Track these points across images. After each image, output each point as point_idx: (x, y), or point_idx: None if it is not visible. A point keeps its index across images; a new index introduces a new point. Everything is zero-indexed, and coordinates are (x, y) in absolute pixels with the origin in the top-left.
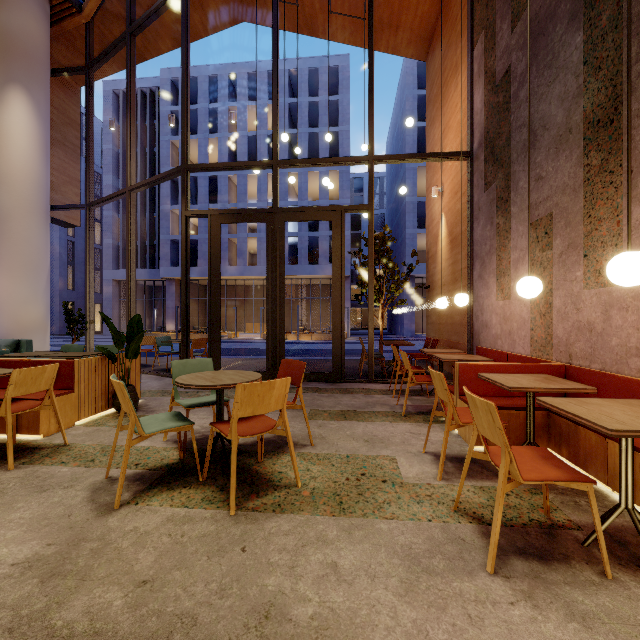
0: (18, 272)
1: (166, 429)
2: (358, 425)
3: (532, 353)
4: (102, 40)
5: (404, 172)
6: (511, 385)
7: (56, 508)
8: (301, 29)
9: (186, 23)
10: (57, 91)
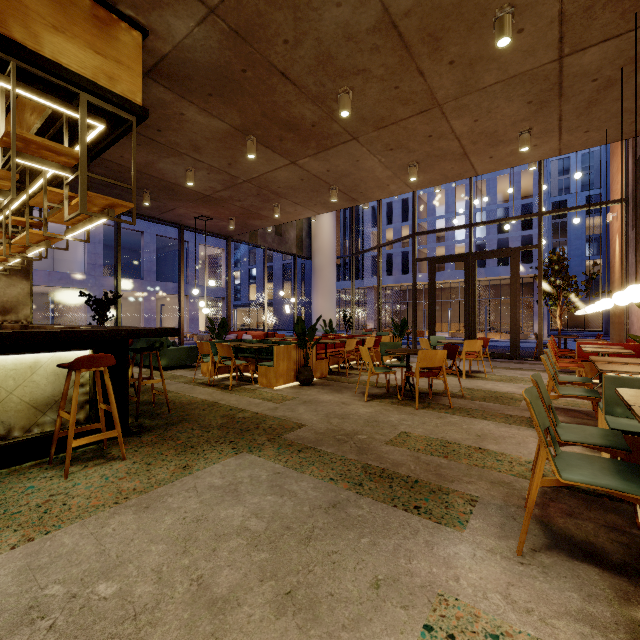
0: (326, 296)
1: None
2: (519, 371)
3: None
4: None
5: None
6: (582, 346)
7: None
8: None
9: None
10: None
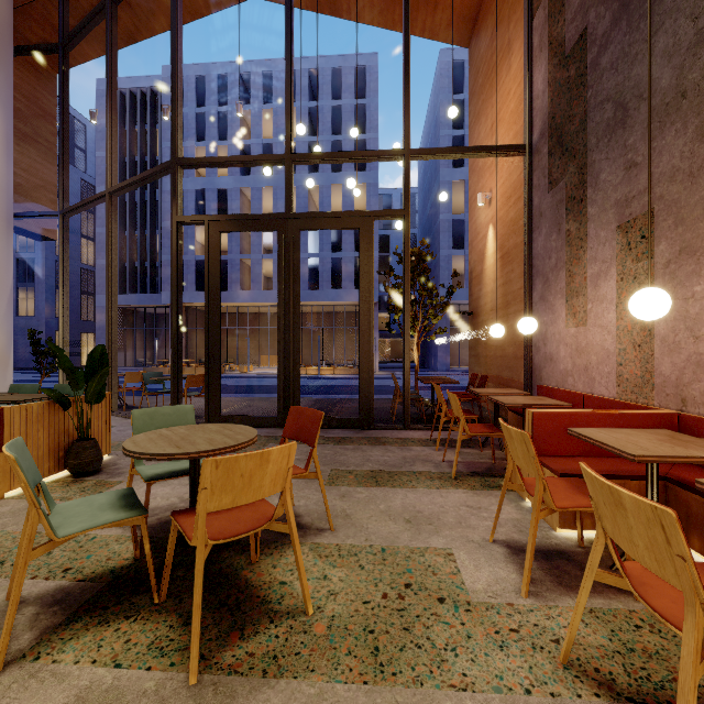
0: None
1: (96, 526)
2: (395, 494)
3: (620, 395)
4: (81, 14)
5: (438, 186)
6: (633, 451)
7: None
8: (322, 7)
9: None
10: (27, 76)
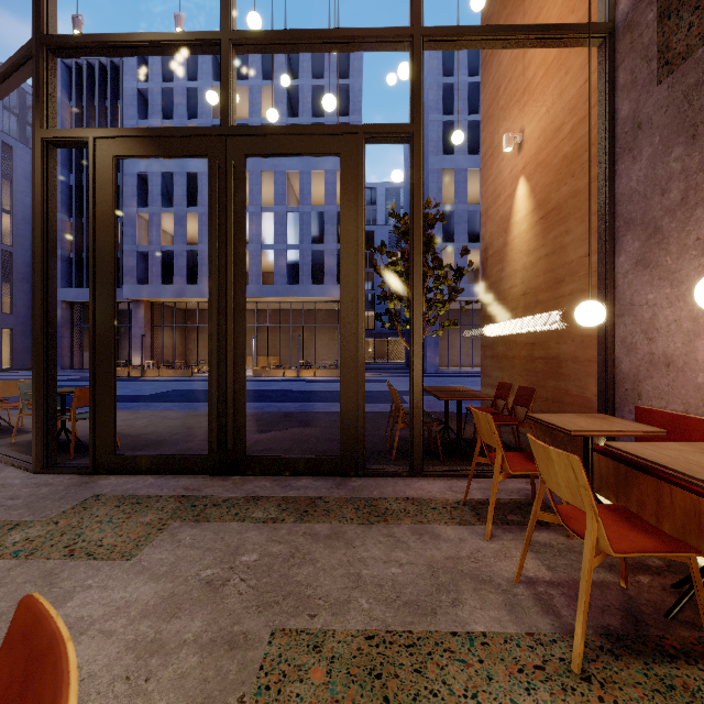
0: None
1: None
2: None
3: None
4: None
5: (427, 175)
6: None
7: None
8: None
9: None
10: None
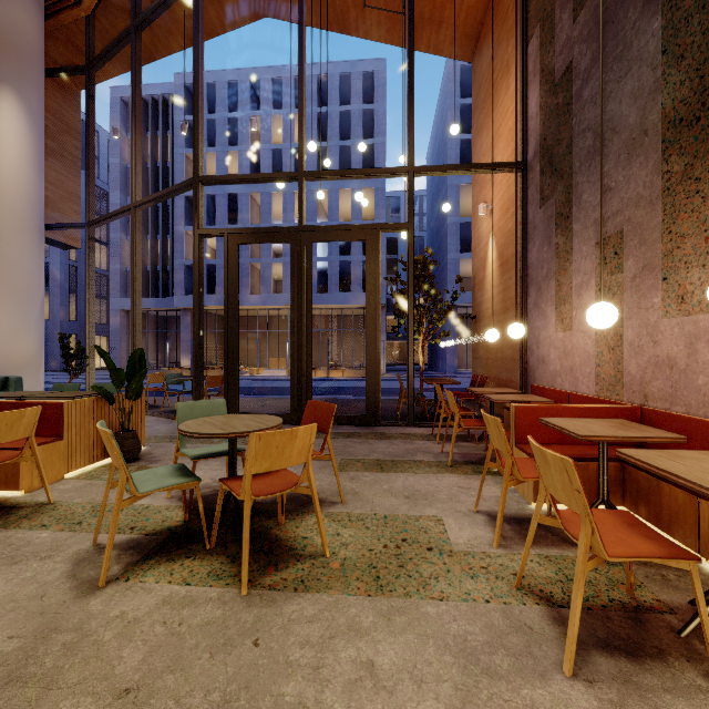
0: (7, 300)
1: (165, 487)
2: (397, 477)
3: (598, 393)
4: (105, 36)
5: (446, 190)
6: (582, 433)
7: (27, 586)
8: (331, 25)
9: (199, 14)
10: (54, 94)
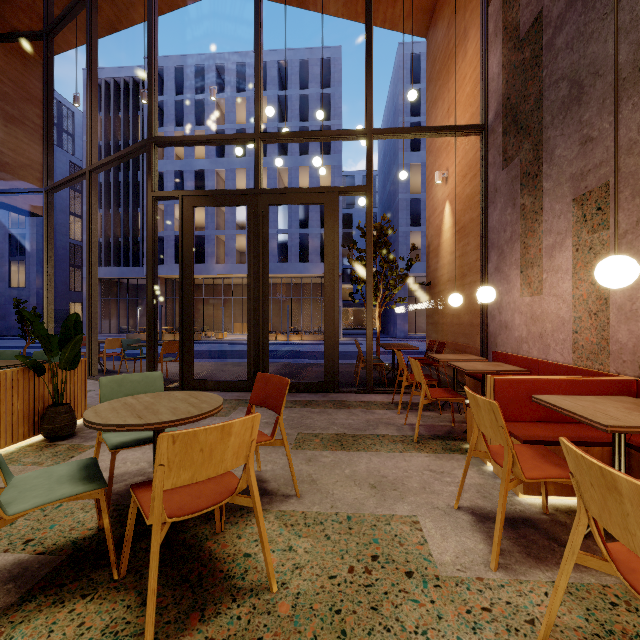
0: None
1: (50, 502)
2: (359, 458)
3: (576, 361)
4: (65, 4)
5: (397, 168)
6: (605, 421)
7: None
8: None
9: None
10: (14, 62)
